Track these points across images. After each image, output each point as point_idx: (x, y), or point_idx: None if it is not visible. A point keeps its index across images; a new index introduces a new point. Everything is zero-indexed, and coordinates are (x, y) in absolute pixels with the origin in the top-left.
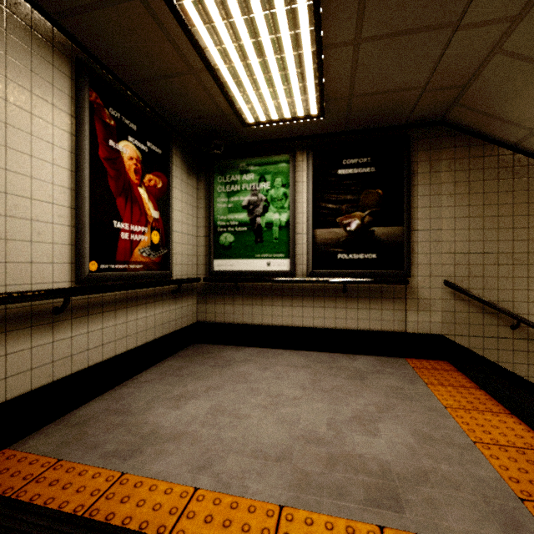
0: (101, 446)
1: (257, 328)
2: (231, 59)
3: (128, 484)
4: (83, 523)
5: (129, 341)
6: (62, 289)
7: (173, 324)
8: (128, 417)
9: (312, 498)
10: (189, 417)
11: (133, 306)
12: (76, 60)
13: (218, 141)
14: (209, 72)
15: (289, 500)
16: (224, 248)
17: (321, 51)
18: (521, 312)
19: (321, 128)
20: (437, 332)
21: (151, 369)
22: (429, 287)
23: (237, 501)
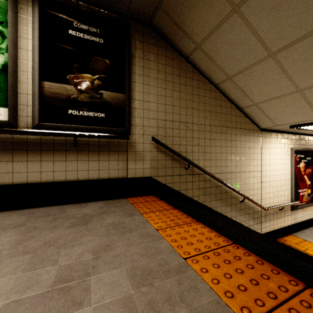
0: None
1: None
2: None
3: None
4: None
5: None
6: None
7: None
8: None
9: None
10: None
11: None
12: None
13: None
14: None
15: None
16: None
17: None
18: (190, 158)
19: None
20: (148, 175)
21: None
22: (143, 142)
23: None
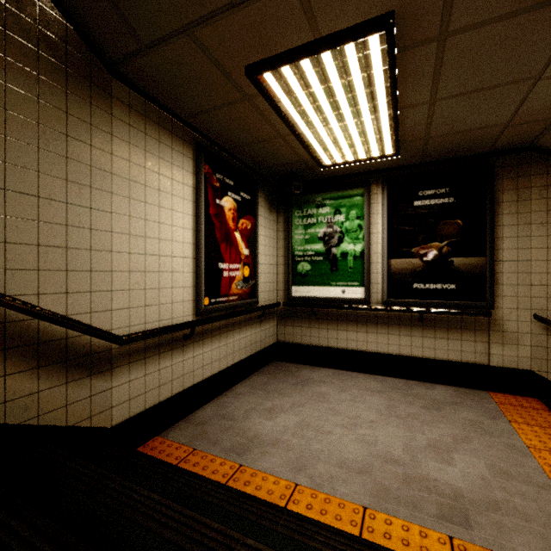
0: (220, 443)
1: (332, 351)
2: (315, 127)
3: (246, 473)
4: (234, 491)
5: (228, 360)
6: (190, 322)
7: (259, 344)
8: (234, 423)
9: (390, 506)
10: (282, 428)
11: (231, 331)
12: (196, 144)
13: (297, 183)
14: (295, 137)
15: (371, 504)
16: (302, 276)
17: (397, 113)
18: None
19: (396, 163)
20: (526, 367)
21: (242, 382)
22: (516, 320)
23: (329, 498)
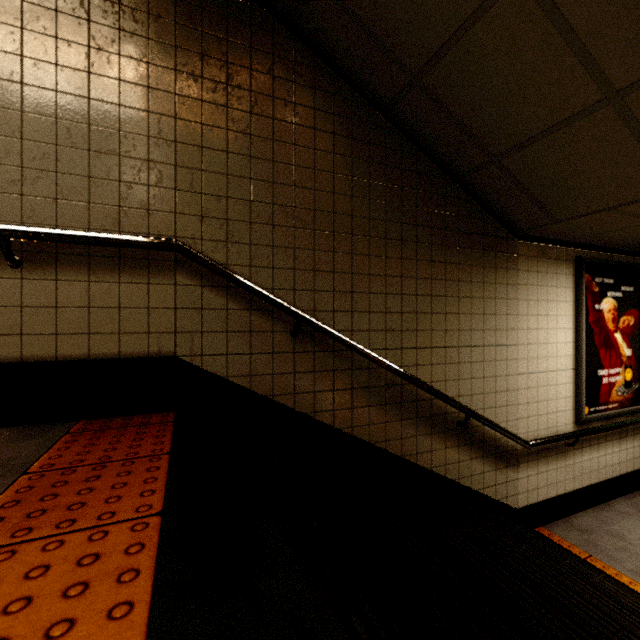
0: (619, 561)
1: None
2: None
3: None
4: None
5: (606, 472)
6: (576, 433)
7: None
8: (629, 546)
9: None
10: None
11: (609, 441)
12: (576, 259)
13: None
14: None
15: None
16: None
17: None
18: None
19: None
20: None
21: (621, 499)
22: None
23: None
